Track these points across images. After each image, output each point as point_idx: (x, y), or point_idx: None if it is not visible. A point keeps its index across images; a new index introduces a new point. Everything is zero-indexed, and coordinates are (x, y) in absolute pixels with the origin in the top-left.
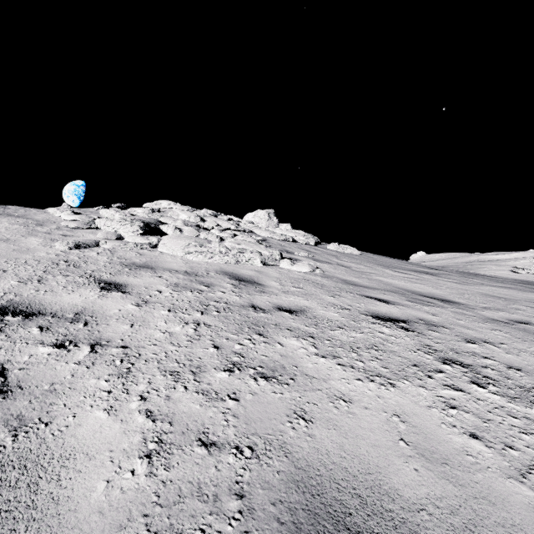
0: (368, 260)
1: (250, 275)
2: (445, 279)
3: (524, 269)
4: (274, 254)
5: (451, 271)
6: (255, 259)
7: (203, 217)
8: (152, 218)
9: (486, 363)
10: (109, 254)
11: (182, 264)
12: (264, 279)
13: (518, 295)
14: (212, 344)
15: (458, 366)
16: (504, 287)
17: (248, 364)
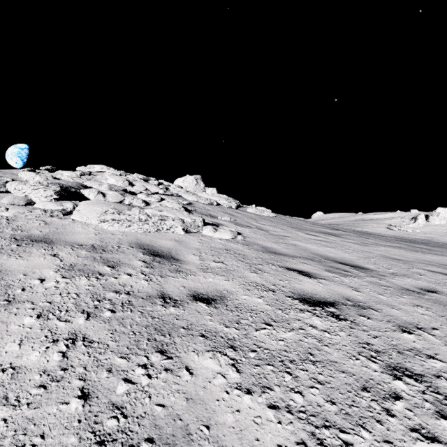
0: (282, 222)
1: (168, 247)
2: (347, 240)
3: (396, 226)
4: (196, 220)
5: (348, 231)
6: (177, 226)
7: (132, 181)
8: (75, 181)
9: (436, 367)
10: (4, 223)
11: (92, 236)
12: (182, 253)
13: (409, 256)
14: (80, 388)
15: (411, 381)
16: (394, 246)
17: (128, 436)
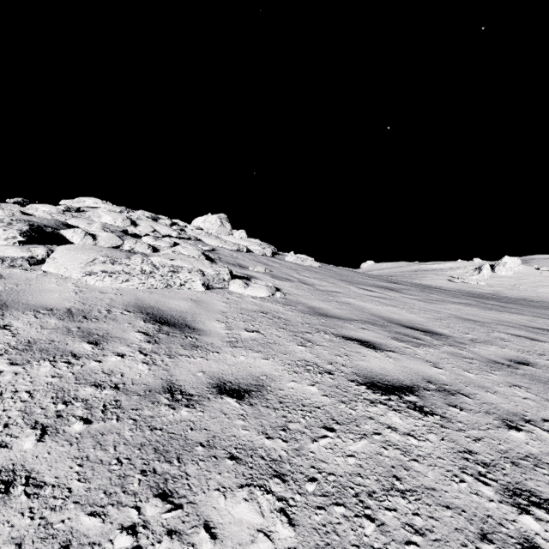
0: (329, 274)
1: (182, 311)
2: (409, 295)
3: (459, 278)
4: (221, 272)
5: (408, 284)
6: (195, 280)
7: (135, 220)
8: (53, 219)
9: None
10: None
11: (69, 295)
12: (201, 318)
13: (484, 315)
14: None
15: (543, 513)
16: (463, 304)
17: None
